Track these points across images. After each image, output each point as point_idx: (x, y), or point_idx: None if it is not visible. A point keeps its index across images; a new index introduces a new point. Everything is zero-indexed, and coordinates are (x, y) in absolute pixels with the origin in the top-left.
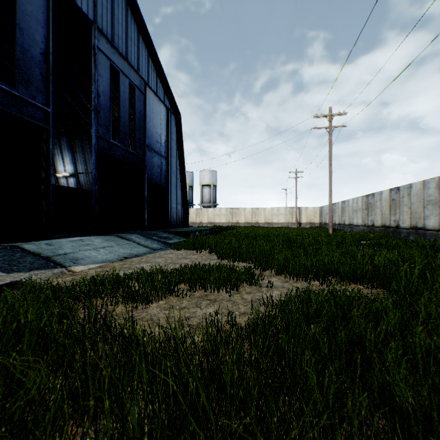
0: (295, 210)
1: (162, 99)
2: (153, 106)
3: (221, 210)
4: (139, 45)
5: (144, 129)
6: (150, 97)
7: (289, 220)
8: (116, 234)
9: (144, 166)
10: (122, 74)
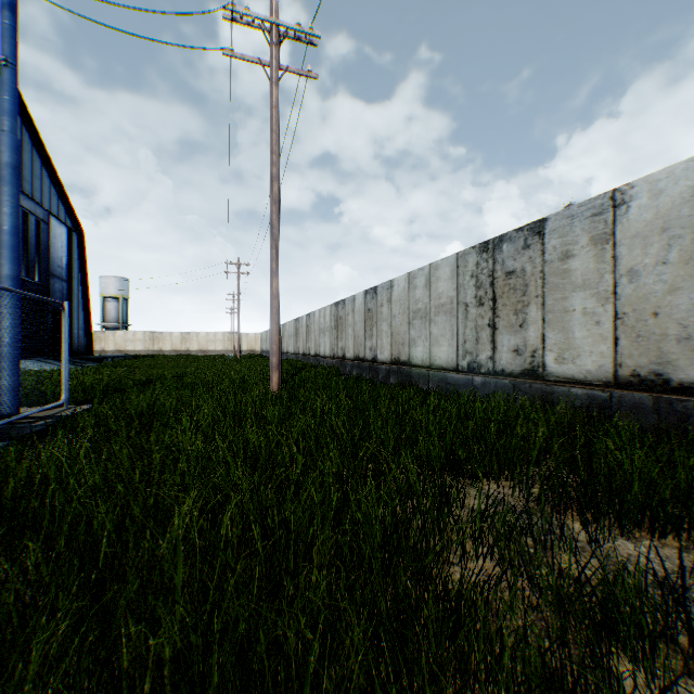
0: (233, 336)
1: (65, 220)
2: (56, 231)
3: (136, 333)
4: (44, 176)
5: (49, 258)
6: (54, 223)
7: (228, 347)
8: (30, 359)
9: (49, 295)
10: (32, 214)
